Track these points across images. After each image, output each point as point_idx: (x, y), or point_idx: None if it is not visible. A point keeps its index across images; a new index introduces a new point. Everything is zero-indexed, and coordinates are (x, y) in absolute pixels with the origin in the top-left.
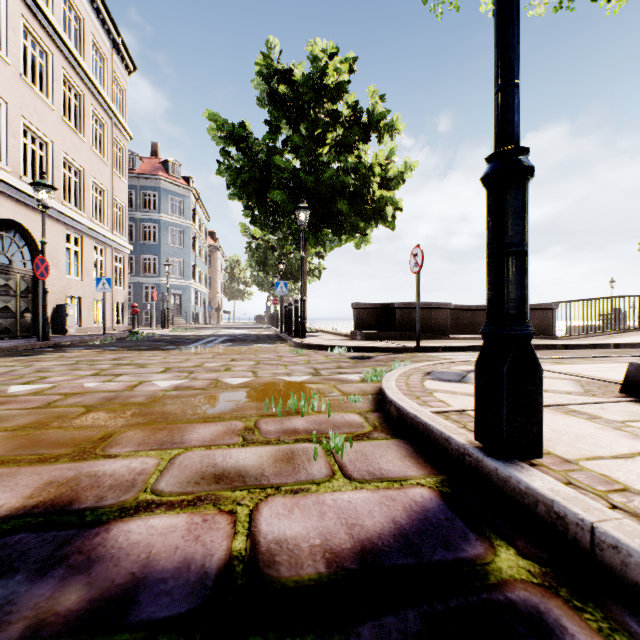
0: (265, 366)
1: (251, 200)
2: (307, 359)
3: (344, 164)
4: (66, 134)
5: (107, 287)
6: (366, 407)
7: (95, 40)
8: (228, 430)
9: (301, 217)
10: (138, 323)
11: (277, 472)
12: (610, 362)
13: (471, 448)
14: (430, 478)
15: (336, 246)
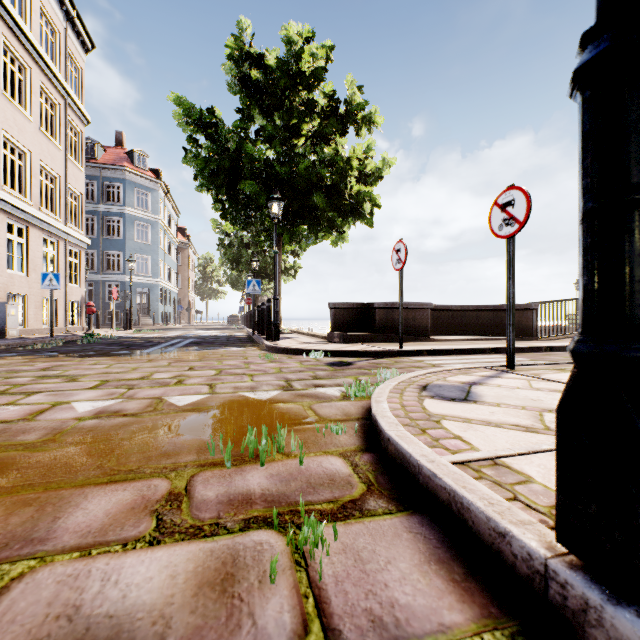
0: (227, 377)
1: (221, 191)
2: (279, 366)
3: (320, 155)
4: (7, 110)
5: (55, 284)
6: (352, 443)
7: (44, 9)
8: (139, 501)
9: (274, 209)
10: (98, 324)
11: (194, 631)
12: None
13: (565, 572)
14: (490, 632)
15: (312, 244)
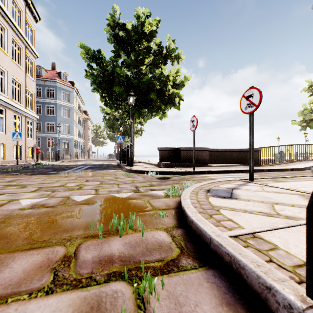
0: (105, 185)
1: (104, 92)
2: (132, 179)
3: (154, 74)
4: None
5: (19, 138)
6: (171, 222)
7: None
8: (45, 262)
9: (130, 100)
10: (42, 158)
11: None
12: (303, 180)
13: None
14: None
15: (149, 118)
